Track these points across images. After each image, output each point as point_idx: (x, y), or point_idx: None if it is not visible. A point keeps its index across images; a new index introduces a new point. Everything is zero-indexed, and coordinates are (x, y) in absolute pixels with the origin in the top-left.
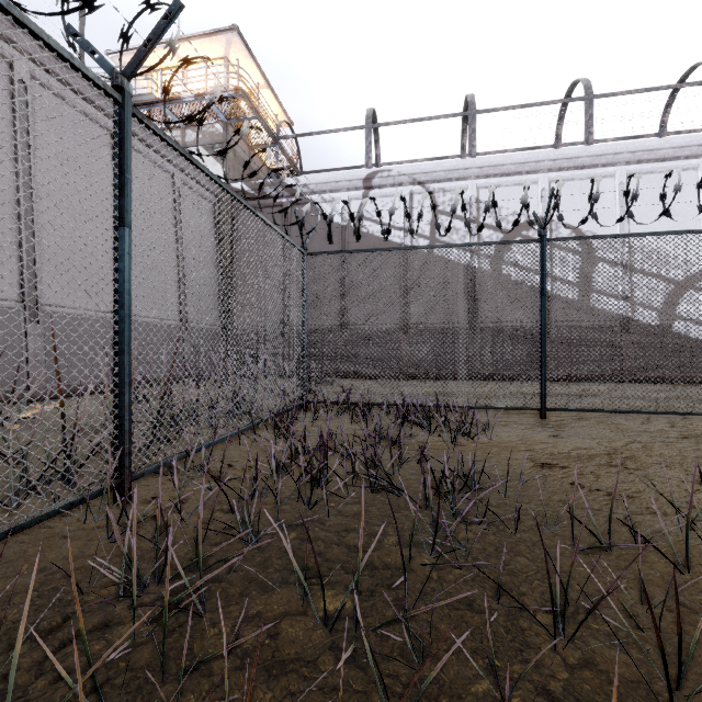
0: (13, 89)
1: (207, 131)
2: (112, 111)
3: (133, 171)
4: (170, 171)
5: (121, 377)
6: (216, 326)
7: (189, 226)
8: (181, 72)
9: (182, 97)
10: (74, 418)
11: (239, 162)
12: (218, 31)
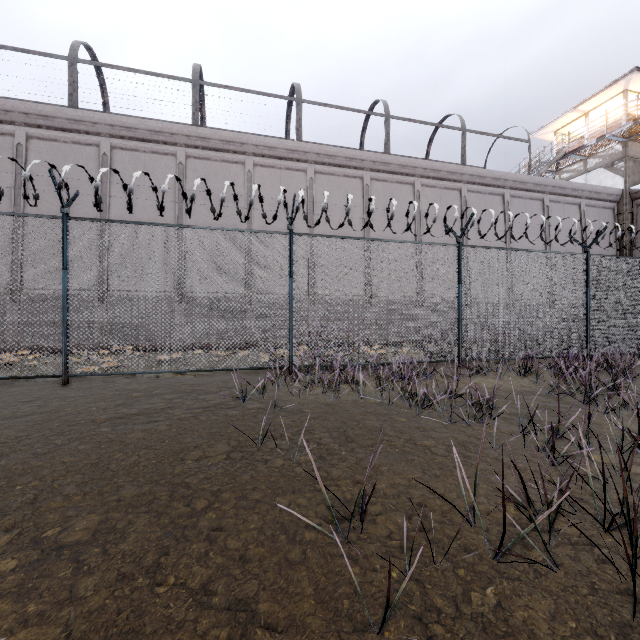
0: (504, 207)
1: (606, 154)
2: (584, 259)
3: (553, 215)
4: (577, 203)
5: (586, 328)
6: (618, 311)
7: (607, 279)
8: (582, 118)
9: (585, 144)
10: (576, 336)
11: (639, 165)
12: (617, 80)
